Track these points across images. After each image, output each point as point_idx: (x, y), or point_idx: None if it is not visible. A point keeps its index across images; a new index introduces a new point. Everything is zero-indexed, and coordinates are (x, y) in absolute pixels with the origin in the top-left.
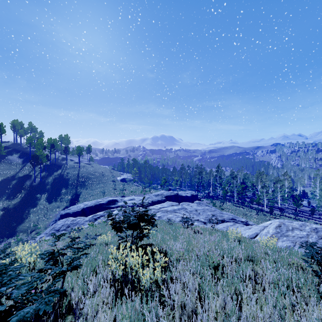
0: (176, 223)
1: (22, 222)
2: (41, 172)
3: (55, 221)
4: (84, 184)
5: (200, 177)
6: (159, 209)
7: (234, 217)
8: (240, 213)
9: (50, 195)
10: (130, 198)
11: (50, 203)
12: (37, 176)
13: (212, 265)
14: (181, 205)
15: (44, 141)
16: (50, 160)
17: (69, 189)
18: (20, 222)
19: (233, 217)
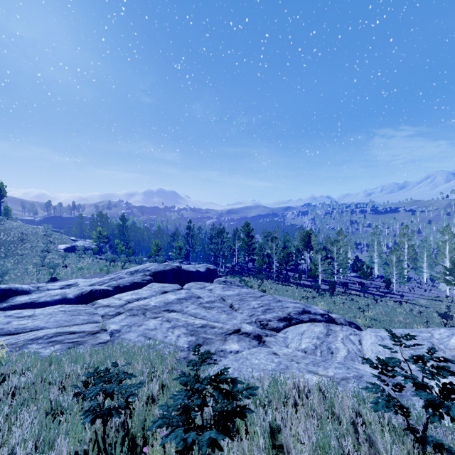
0: (167, 357)
1: None
2: None
3: None
4: None
5: (219, 241)
6: (125, 304)
7: (304, 306)
8: (292, 295)
9: None
10: (66, 283)
11: None
12: None
13: None
14: (187, 288)
15: None
16: None
17: None
18: None
19: (302, 306)
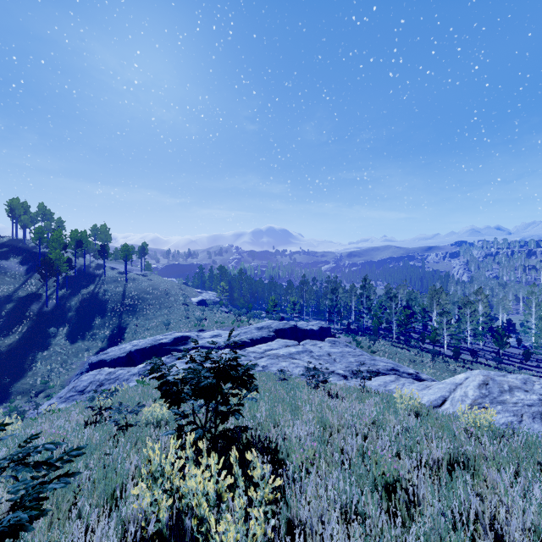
0: (295, 378)
1: (21, 377)
2: (59, 289)
3: (81, 374)
4: (134, 309)
5: (334, 297)
6: (264, 352)
7: (396, 365)
8: (403, 358)
9: (73, 330)
10: (213, 333)
11: (73, 343)
12: (52, 295)
13: (382, 481)
14: (303, 345)
15: (64, 235)
16: (75, 269)
17: (107, 318)
18: (19, 377)
19: (394, 365)
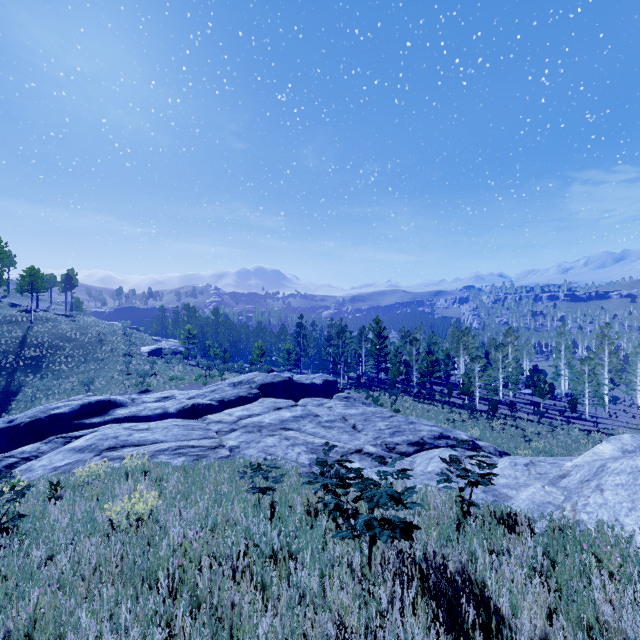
0: (290, 470)
1: None
2: None
3: None
4: (38, 364)
5: (340, 343)
6: (238, 420)
7: (443, 430)
8: (436, 417)
9: None
10: (161, 395)
11: None
12: None
13: None
14: (303, 405)
15: None
16: None
17: None
18: None
19: (441, 430)
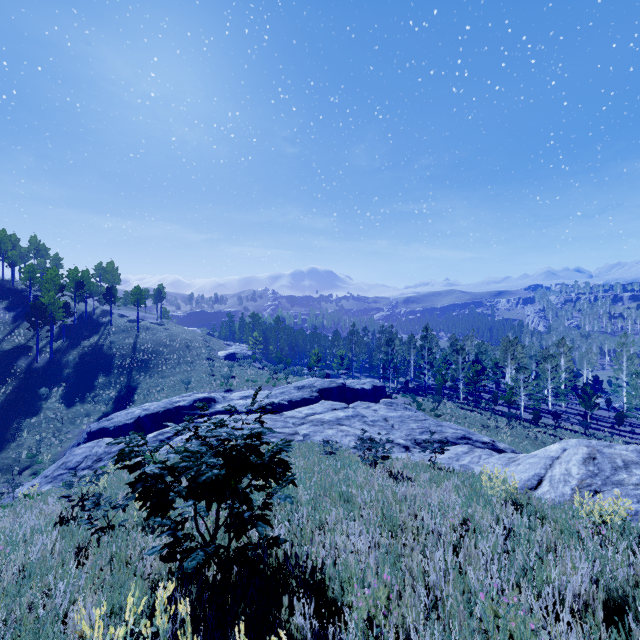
0: (344, 450)
1: (2, 449)
2: (54, 341)
3: (77, 445)
4: (146, 365)
5: (390, 350)
6: (306, 417)
7: (467, 432)
8: (474, 423)
9: (70, 390)
10: (243, 394)
11: (70, 406)
12: (45, 348)
13: None
14: (353, 407)
15: (61, 275)
16: (75, 316)
17: (113, 376)
18: None
19: (465, 432)
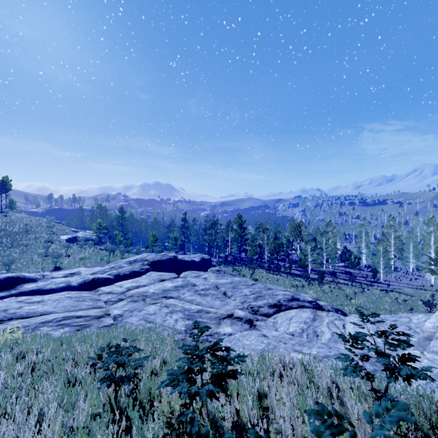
0: (166, 338)
1: None
2: None
3: None
4: None
5: (213, 232)
6: (126, 291)
7: (293, 293)
8: (283, 284)
9: None
10: (69, 272)
11: None
12: None
13: None
14: (183, 277)
15: None
16: None
17: None
18: None
19: (292, 294)
